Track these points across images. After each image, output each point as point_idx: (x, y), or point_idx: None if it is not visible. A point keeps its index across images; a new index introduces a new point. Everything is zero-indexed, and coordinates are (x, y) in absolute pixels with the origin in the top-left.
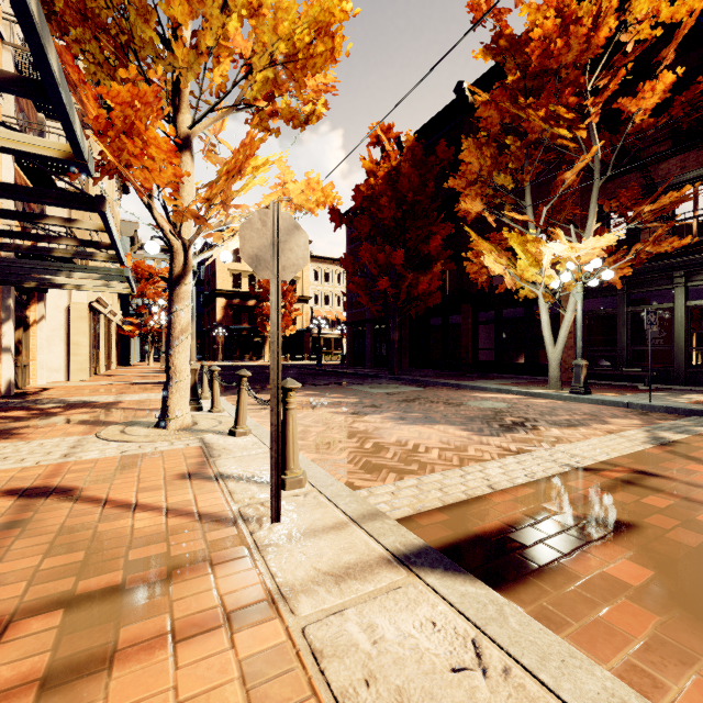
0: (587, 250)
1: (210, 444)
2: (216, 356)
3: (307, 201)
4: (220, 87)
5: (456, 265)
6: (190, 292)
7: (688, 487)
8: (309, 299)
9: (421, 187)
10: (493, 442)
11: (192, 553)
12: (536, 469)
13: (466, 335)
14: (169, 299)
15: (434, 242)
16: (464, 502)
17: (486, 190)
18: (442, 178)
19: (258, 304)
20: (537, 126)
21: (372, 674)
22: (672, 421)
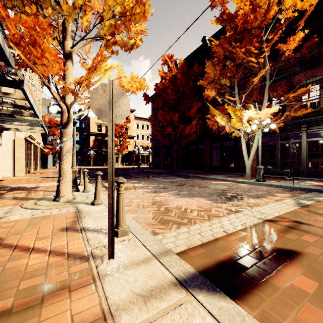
0: (264, 114)
1: (80, 210)
2: (90, 163)
3: (131, 87)
4: (86, 27)
5: (202, 121)
6: (71, 132)
7: (321, 229)
8: (134, 137)
9: (186, 85)
10: (223, 206)
11: (60, 281)
12: (246, 221)
13: (207, 154)
14: (60, 135)
15: (192, 110)
16: (212, 241)
17: (216, 86)
18: (196, 81)
19: None
20: (241, 56)
21: None
22: (304, 194)
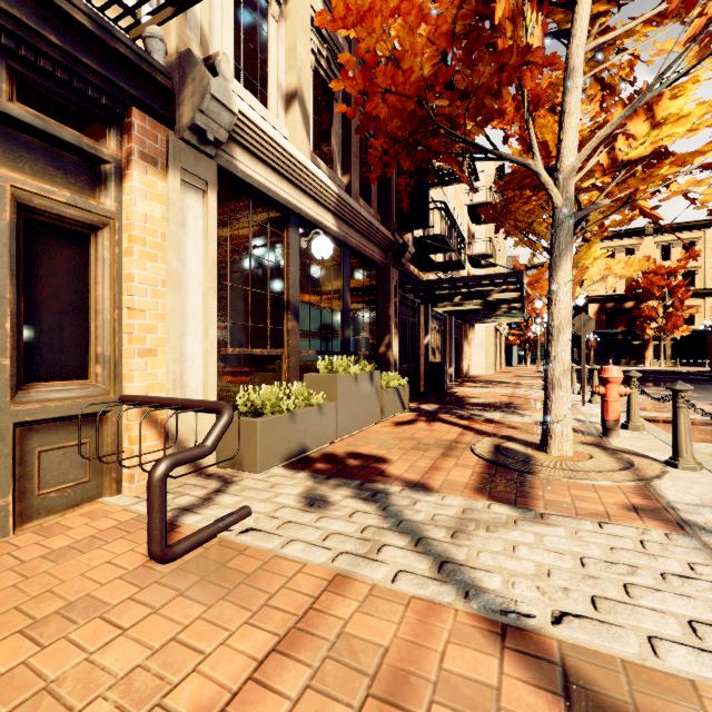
0: None
1: None
2: (587, 360)
3: (626, 272)
4: None
5: None
6: None
7: None
8: None
9: None
10: None
11: None
12: None
13: None
14: None
15: None
16: None
17: None
18: None
19: (637, 305)
20: None
21: (590, 413)
22: None
